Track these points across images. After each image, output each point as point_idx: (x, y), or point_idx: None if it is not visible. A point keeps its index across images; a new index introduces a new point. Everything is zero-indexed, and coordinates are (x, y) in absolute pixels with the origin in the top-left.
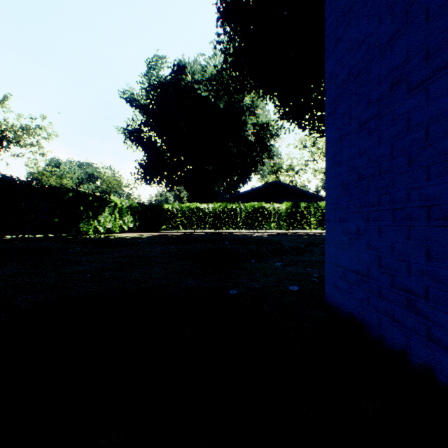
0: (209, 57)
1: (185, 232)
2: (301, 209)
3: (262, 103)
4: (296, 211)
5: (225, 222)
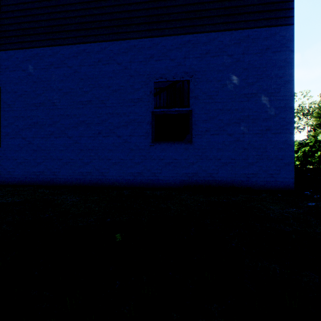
0: None
1: None
2: None
3: None
4: None
5: None
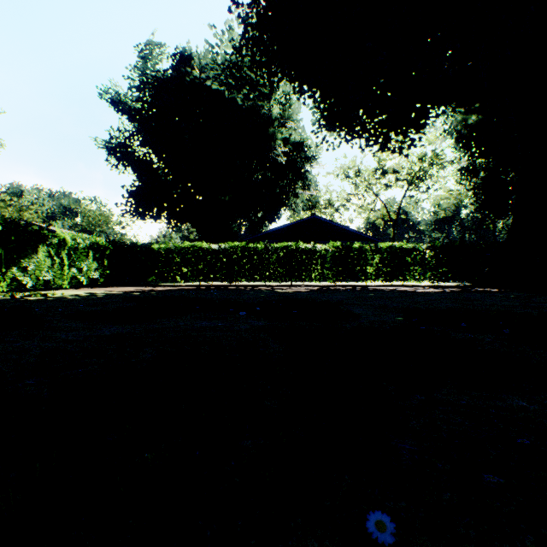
0: (222, 32)
1: (183, 286)
2: (354, 253)
3: (295, 116)
4: (347, 255)
5: (246, 270)
